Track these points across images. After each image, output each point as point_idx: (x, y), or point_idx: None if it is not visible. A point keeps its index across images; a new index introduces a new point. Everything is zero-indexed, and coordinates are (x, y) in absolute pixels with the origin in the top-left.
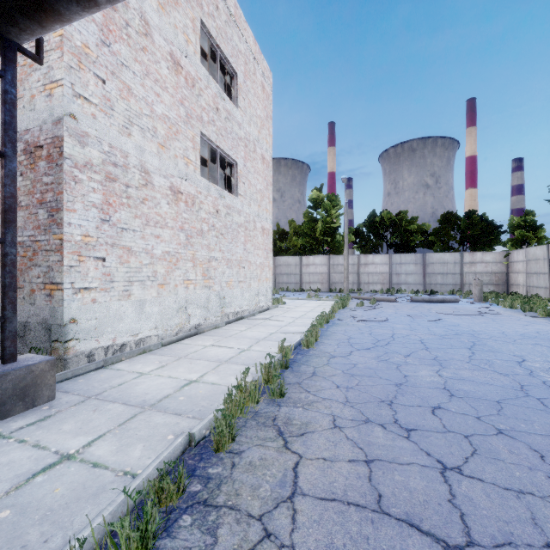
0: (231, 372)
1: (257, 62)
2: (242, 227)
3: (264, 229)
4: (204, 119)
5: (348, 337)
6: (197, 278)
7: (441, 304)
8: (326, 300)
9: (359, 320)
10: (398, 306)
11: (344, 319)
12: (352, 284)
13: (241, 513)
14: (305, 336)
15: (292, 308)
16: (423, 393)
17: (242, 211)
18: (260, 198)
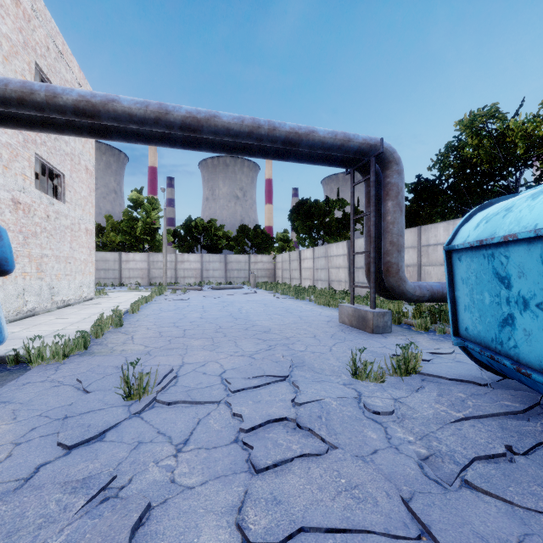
0: (84, 325)
1: (81, 86)
2: (69, 228)
3: (87, 230)
4: (38, 142)
5: (160, 308)
6: (32, 271)
7: (230, 290)
8: (146, 291)
9: (170, 300)
10: (202, 292)
11: (159, 300)
12: (171, 278)
13: (115, 343)
14: (131, 306)
15: (115, 297)
16: (190, 319)
17: (69, 215)
18: (84, 204)
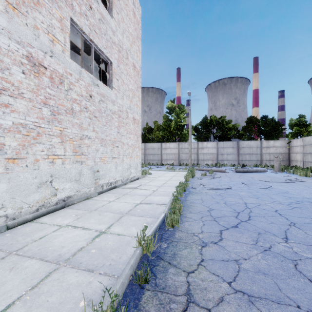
0: (56, 298)
1: None
2: (116, 114)
3: (135, 119)
4: (76, 9)
5: (208, 208)
6: (66, 154)
7: (256, 173)
8: (178, 171)
9: (209, 189)
10: (229, 175)
11: (196, 187)
12: (194, 160)
13: None
14: (169, 214)
15: (156, 177)
16: None
17: (116, 102)
18: (132, 96)
